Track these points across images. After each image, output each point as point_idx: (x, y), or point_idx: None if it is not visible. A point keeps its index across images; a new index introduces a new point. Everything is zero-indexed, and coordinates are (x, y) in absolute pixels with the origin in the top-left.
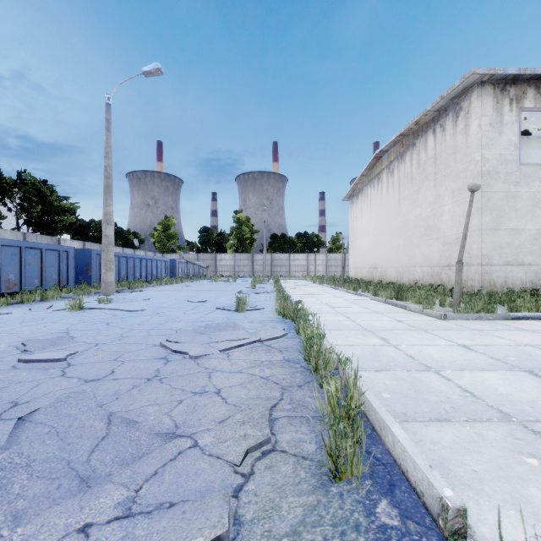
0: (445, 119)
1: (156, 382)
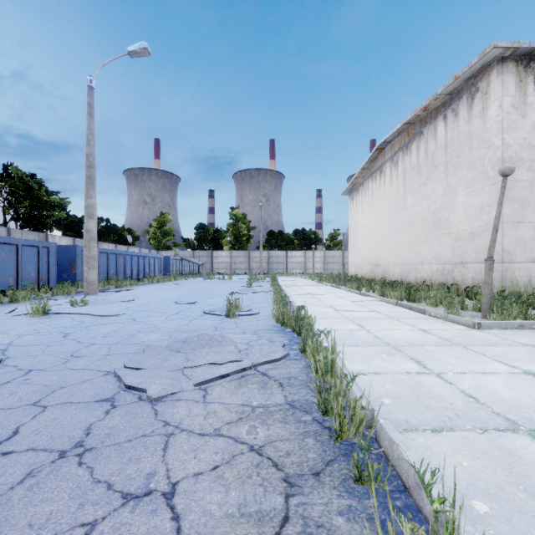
0: (458, 103)
1: (71, 463)
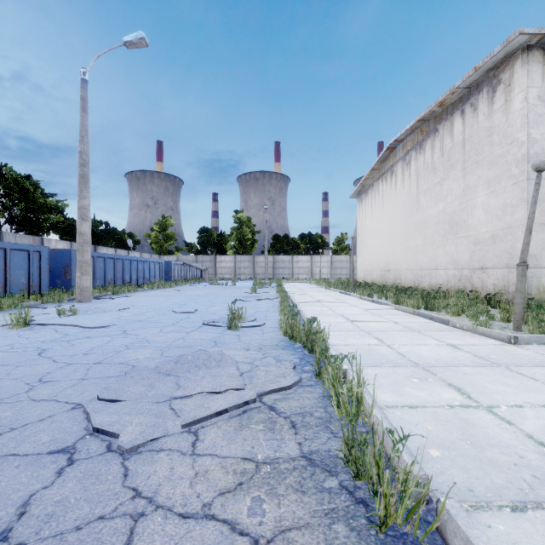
0: (478, 97)
1: None
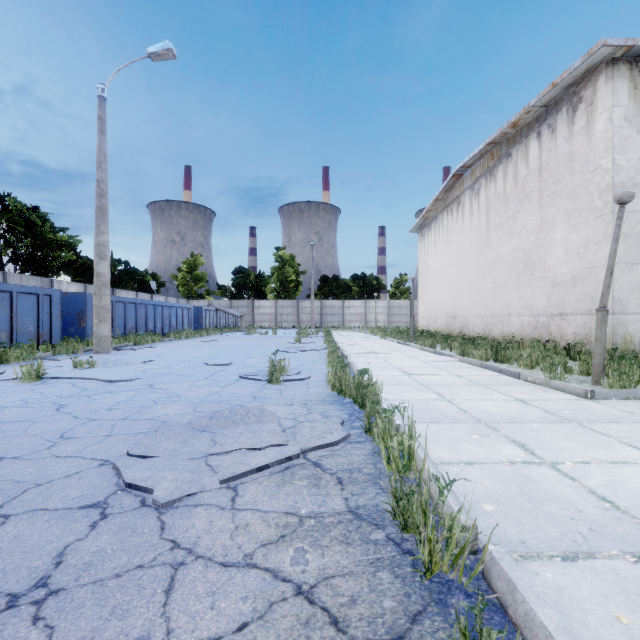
0: (556, 117)
1: (22, 618)
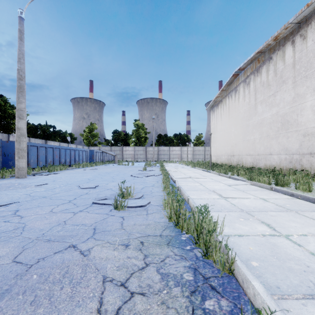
0: (307, 28)
1: None
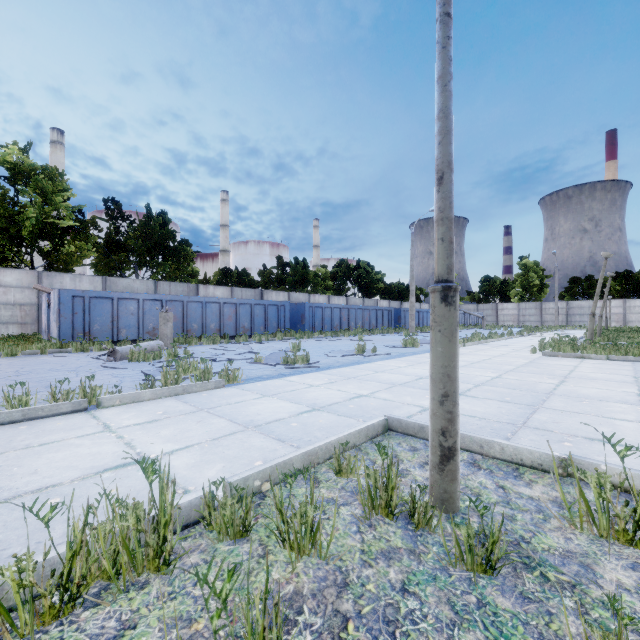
0: None
1: None
